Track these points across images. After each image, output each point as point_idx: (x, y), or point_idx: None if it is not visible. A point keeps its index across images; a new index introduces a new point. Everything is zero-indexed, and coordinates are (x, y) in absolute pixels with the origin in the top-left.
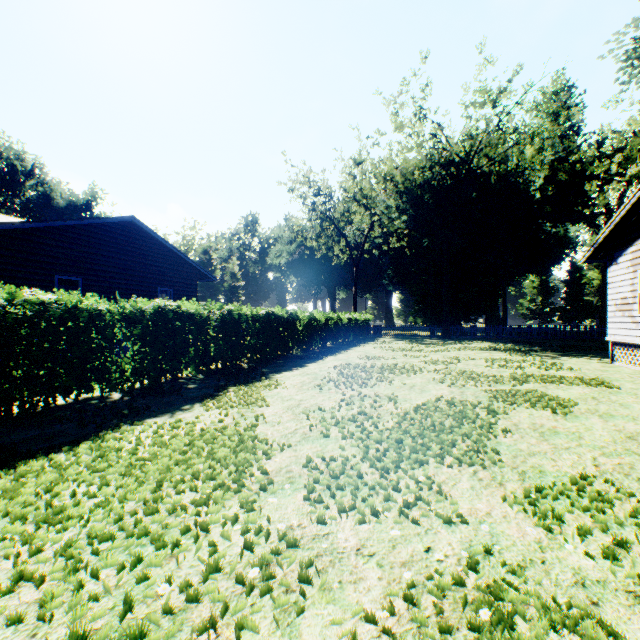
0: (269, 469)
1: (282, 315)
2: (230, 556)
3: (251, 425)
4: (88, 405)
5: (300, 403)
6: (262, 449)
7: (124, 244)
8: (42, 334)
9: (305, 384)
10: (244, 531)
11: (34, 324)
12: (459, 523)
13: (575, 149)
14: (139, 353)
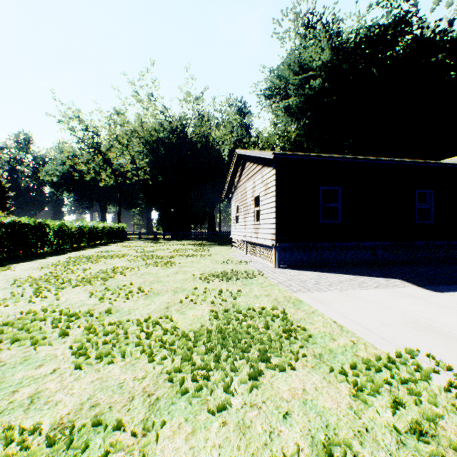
0: None
1: (29, 223)
2: None
3: None
4: None
5: (18, 276)
6: None
7: None
8: None
9: (33, 267)
10: None
11: None
12: (56, 301)
13: (246, 136)
14: None
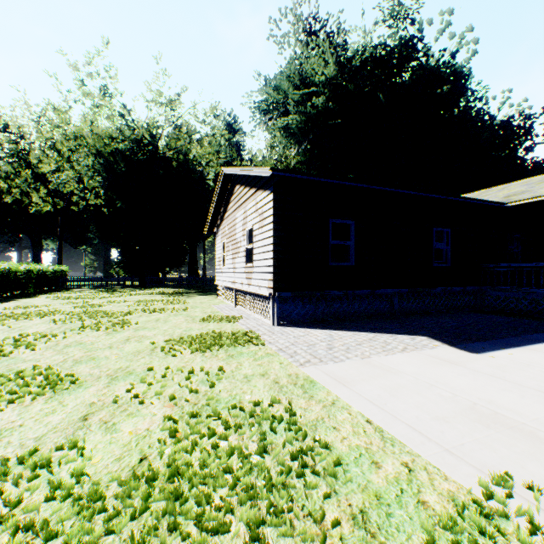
0: None
1: None
2: None
3: None
4: None
5: None
6: None
7: None
8: None
9: None
10: None
11: None
12: None
13: (237, 158)
14: None
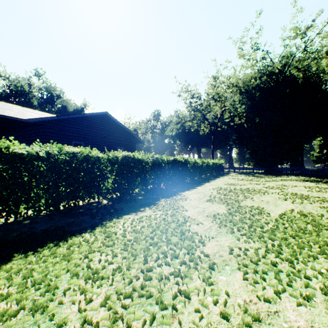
0: (207, 253)
1: (181, 160)
2: (213, 323)
3: (183, 222)
4: (92, 206)
5: (204, 210)
6: (196, 238)
7: (102, 126)
8: (73, 169)
9: (201, 198)
10: (215, 302)
11: (69, 164)
12: None
13: None
14: (115, 179)
